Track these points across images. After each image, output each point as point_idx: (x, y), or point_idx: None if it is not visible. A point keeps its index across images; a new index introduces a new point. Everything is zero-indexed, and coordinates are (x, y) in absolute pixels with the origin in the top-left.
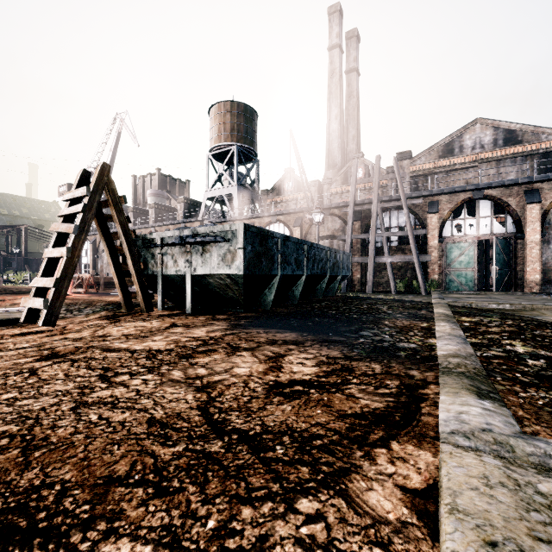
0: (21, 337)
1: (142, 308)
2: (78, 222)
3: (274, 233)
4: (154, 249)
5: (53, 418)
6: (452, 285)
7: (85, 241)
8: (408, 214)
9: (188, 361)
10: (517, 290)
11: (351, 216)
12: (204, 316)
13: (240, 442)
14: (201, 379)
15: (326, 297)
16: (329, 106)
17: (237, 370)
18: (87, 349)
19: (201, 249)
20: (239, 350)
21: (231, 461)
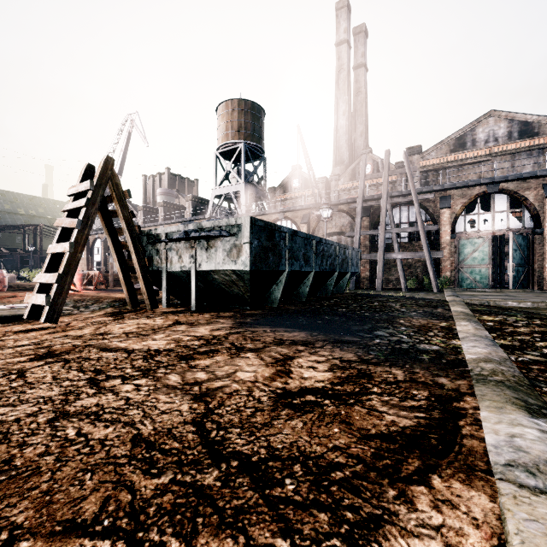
0: (23, 334)
1: (147, 305)
2: (82, 217)
3: (282, 227)
4: (159, 245)
5: (24, 433)
6: (465, 283)
7: (97, 240)
8: (419, 209)
9: (187, 363)
10: (534, 287)
11: (360, 212)
12: (209, 314)
13: (240, 471)
14: (200, 386)
15: (335, 295)
16: (336, 102)
17: (241, 374)
18: (84, 348)
19: (206, 244)
20: (243, 351)
21: (228, 500)
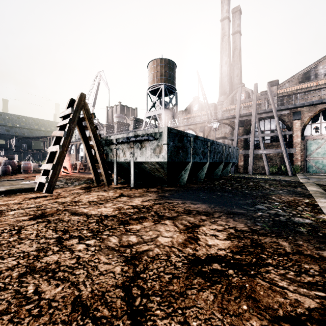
0: (33, 200)
1: (105, 182)
2: (66, 130)
3: (188, 133)
4: (112, 146)
5: None
6: (311, 169)
7: (81, 144)
8: (278, 121)
9: (124, 228)
10: None
11: (237, 124)
12: (142, 189)
13: None
14: (131, 248)
15: (222, 177)
16: (221, 56)
17: (161, 239)
18: (62, 212)
19: (140, 145)
20: (163, 219)
21: None
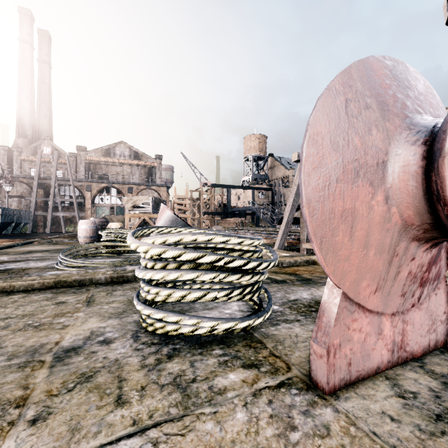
0: None
1: None
2: None
3: None
4: None
5: None
6: None
7: None
8: (74, 190)
9: None
10: None
11: (36, 185)
12: None
13: None
14: None
15: (14, 234)
16: (19, 86)
17: None
18: None
19: None
20: None
21: None
